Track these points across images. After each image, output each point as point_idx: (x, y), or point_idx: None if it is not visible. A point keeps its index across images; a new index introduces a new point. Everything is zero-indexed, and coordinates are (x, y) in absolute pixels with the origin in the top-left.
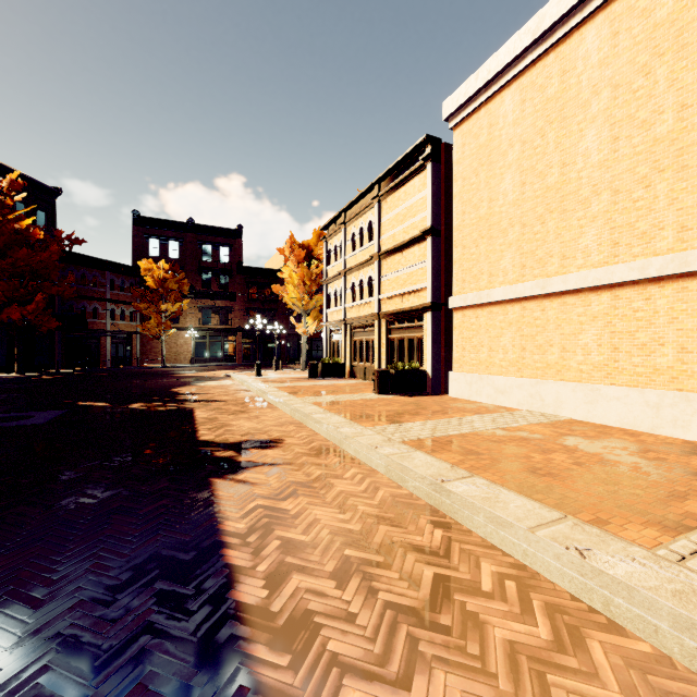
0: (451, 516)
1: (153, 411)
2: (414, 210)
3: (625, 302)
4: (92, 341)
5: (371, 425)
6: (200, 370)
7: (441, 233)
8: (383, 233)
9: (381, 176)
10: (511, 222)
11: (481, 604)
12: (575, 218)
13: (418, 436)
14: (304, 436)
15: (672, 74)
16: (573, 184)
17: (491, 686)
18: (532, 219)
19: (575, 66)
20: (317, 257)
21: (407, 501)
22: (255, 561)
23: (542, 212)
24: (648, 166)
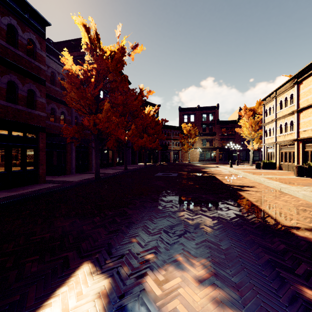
0: None
1: (202, 175)
2: None
3: None
4: (167, 153)
5: (294, 186)
6: (204, 164)
7: None
8: (300, 99)
9: (299, 72)
10: None
11: None
12: None
13: None
14: (263, 186)
15: None
16: None
17: None
18: None
19: None
20: (258, 113)
21: None
22: (261, 205)
23: None
24: None
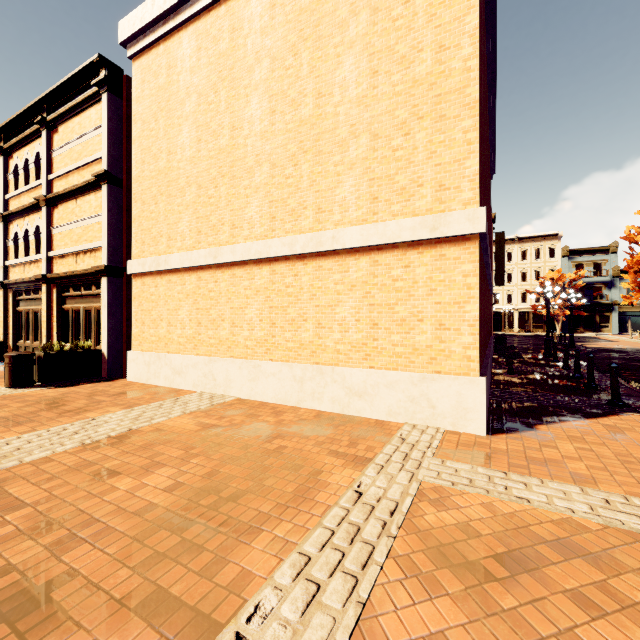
0: None
1: None
2: (90, 148)
3: (280, 277)
4: None
5: None
6: None
7: (123, 183)
8: (54, 171)
9: (48, 95)
10: (188, 181)
11: None
12: (243, 186)
13: None
14: None
15: (312, 61)
16: (241, 150)
17: None
18: (207, 181)
19: (243, 27)
20: None
21: None
22: None
23: (216, 175)
24: (296, 145)
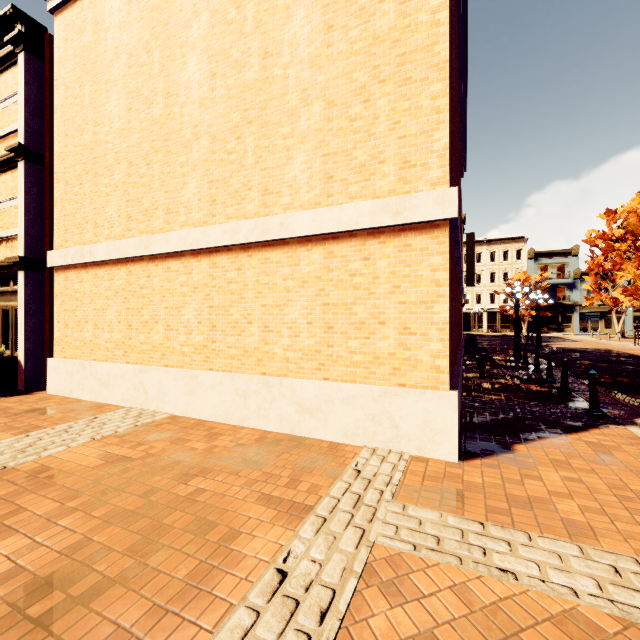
0: None
1: None
2: (6, 119)
3: (222, 271)
4: None
5: None
6: None
7: (45, 161)
8: None
9: None
10: (117, 157)
11: None
12: (179, 163)
13: None
14: None
15: (258, 14)
16: (177, 120)
17: None
18: (138, 157)
19: None
20: None
21: None
22: None
23: (148, 150)
24: (240, 114)
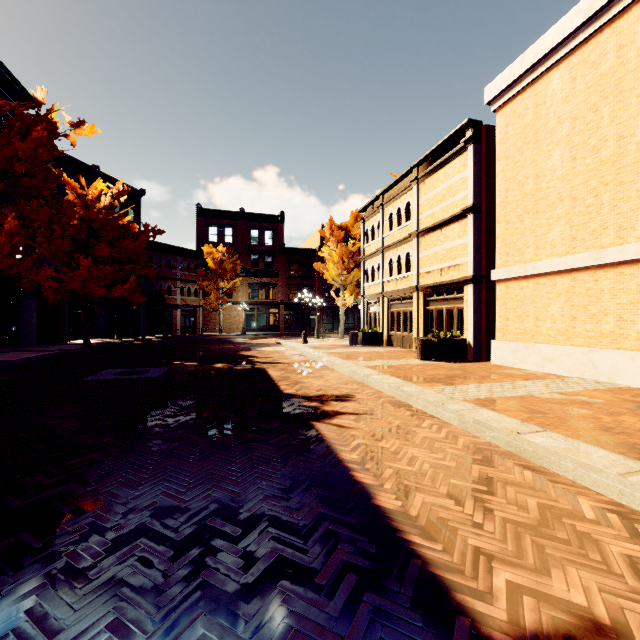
0: (535, 462)
1: (234, 369)
2: (454, 190)
3: None
4: (166, 313)
5: (428, 386)
6: (252, 338)
7: (482, 210)
8: (422, 213)
9: (420, 161)
10: (559, 197)
11: (590, 528)
12: (634, 189)
13: (477, 396)
14: (370, 393)
15: None
16: (631, 156)
17: (621, 582)
18: (583, 192)
19: (634, 40)
20: (353, 237)
21: (488, 448)
22: (379, 481)
23: (596, 185)
24: None
